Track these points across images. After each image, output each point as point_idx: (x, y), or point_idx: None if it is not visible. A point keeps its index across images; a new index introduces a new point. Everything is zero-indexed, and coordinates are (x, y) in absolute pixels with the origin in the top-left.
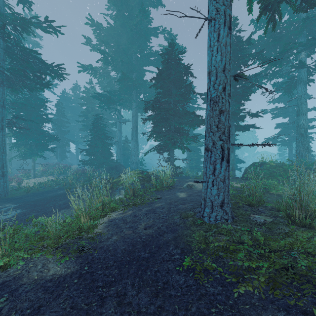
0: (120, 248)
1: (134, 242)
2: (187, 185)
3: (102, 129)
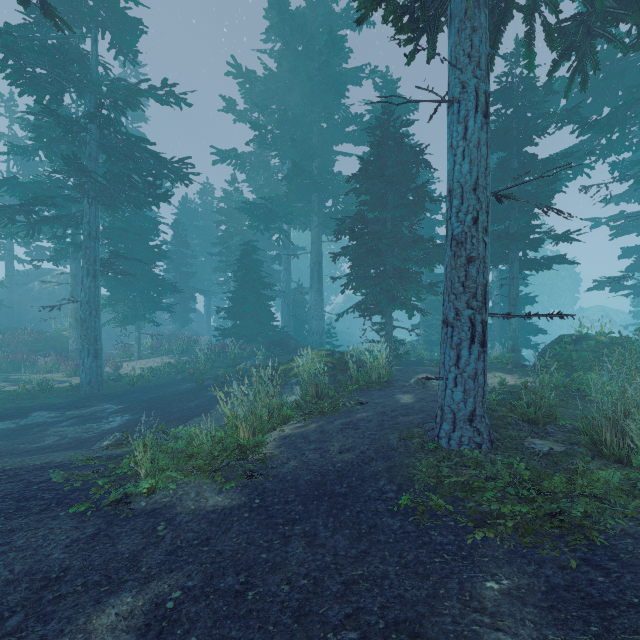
0: (303, 478)
1: (323, 470)
2: (417, 381)
3: (256, 270)
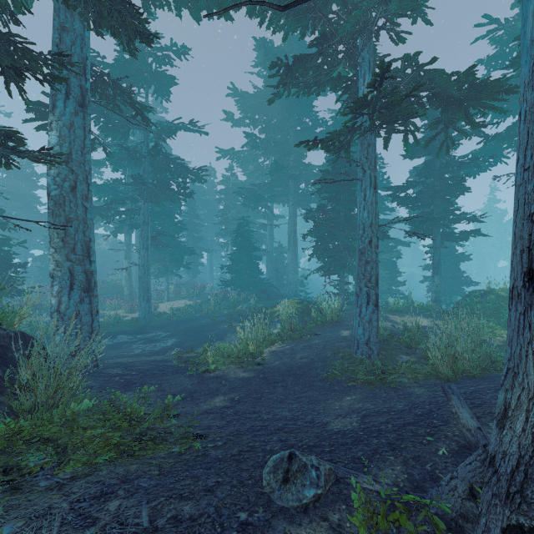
0: (282, 368)
1: (292, 365)
2: None
3: (248, 238)
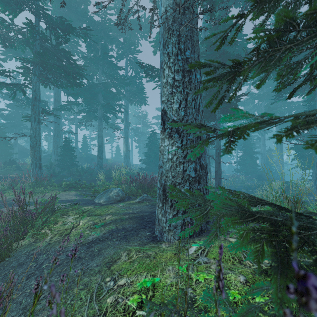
0: None
1: None
2: None
3: (250, 147)
